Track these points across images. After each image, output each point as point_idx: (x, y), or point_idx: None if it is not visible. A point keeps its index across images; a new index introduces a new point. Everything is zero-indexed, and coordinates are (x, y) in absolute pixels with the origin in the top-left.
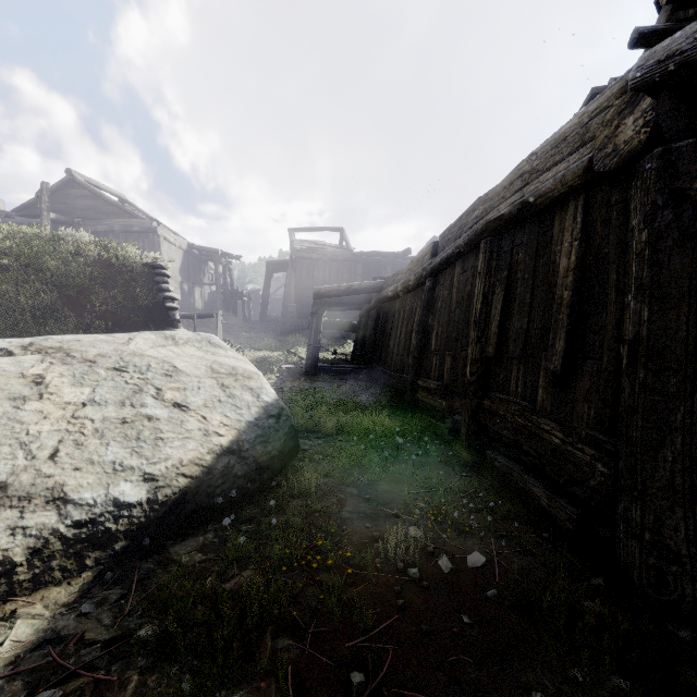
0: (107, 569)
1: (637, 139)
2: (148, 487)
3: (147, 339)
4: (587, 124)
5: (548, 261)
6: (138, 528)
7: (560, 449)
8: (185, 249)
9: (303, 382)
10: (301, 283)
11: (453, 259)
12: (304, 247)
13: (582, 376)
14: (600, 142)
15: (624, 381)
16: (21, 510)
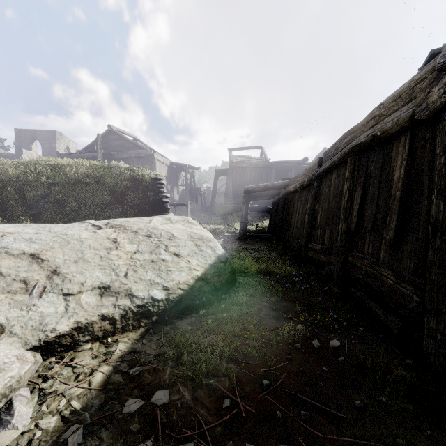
0: (150, 328)
1: (439, 101)
2: (165, 293)
3: (158, 220)
4: (413, 88)
5: (388, 172)
6: (162, 311)
7: (392, 286)
8: (168, 165)
9: (237, 244)
10: (235, 183)
11: (331, 169)
12: (237, 160)
13: (406, 243)
14: (418, 101)
15: (429, 246)
16: (116, 297)
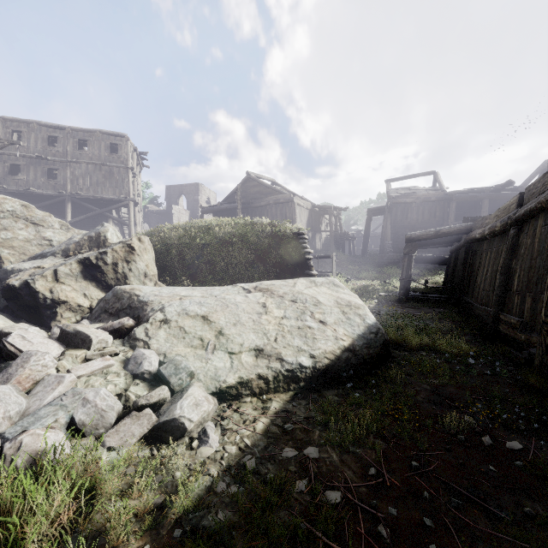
0: (298, 392)
1: None
2: (312, 360)
3: (302, 283)
4: None
5: None
6: (308, 378)
7: None
8: (310, 209)
9: (396, 308)
10: (395, 224)
11: (535, 212)
12: (398, 194)
13: None
14: None
15: None
16: (268, 360)
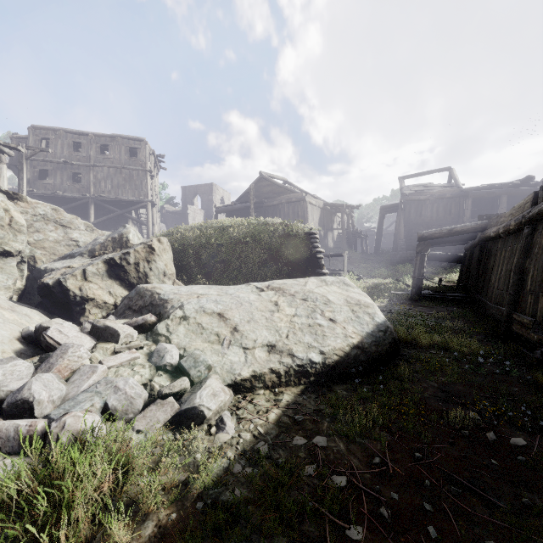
0: (308, 386)
1: None
2: (322, 356)
3: (313, 282)
4: None
5: None
6: (318, 374)
7: None
8: (322, 207)
9: (407, 306)
10: (409, 222)
11: None
12: (412, 191)
13: None
14: None
15: None
16: (280, 355)
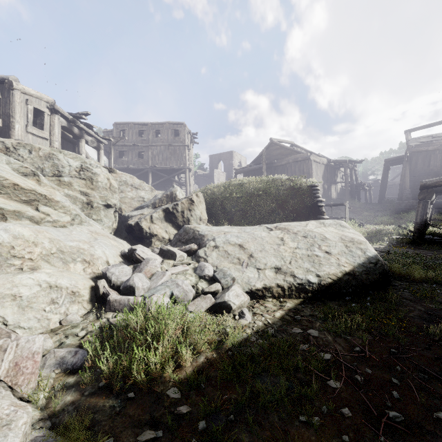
0: (306, 300)
1: None
2: (317, 279)
3: (313, 224)
4: None
5: None
6: (315, 291)
7: None
8: (325, 164)
9: (407, 249)
10: (415, 172)
11: None
12: (419, 143)
13: None
14: None
15: None
16: (284, 276)
